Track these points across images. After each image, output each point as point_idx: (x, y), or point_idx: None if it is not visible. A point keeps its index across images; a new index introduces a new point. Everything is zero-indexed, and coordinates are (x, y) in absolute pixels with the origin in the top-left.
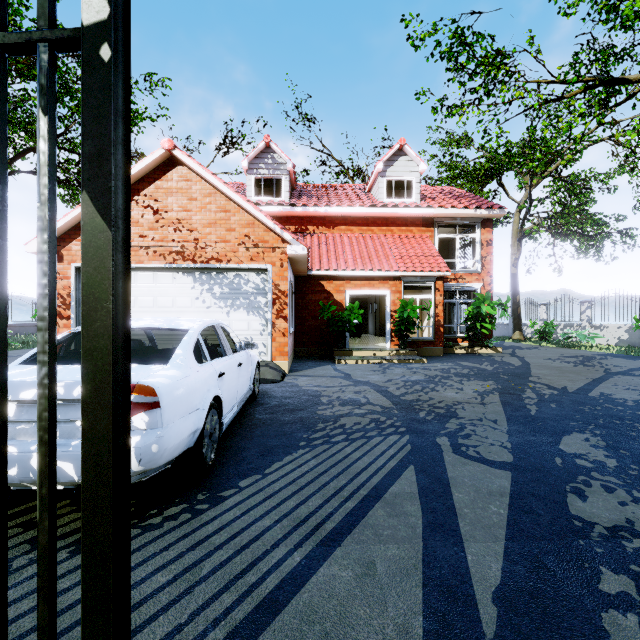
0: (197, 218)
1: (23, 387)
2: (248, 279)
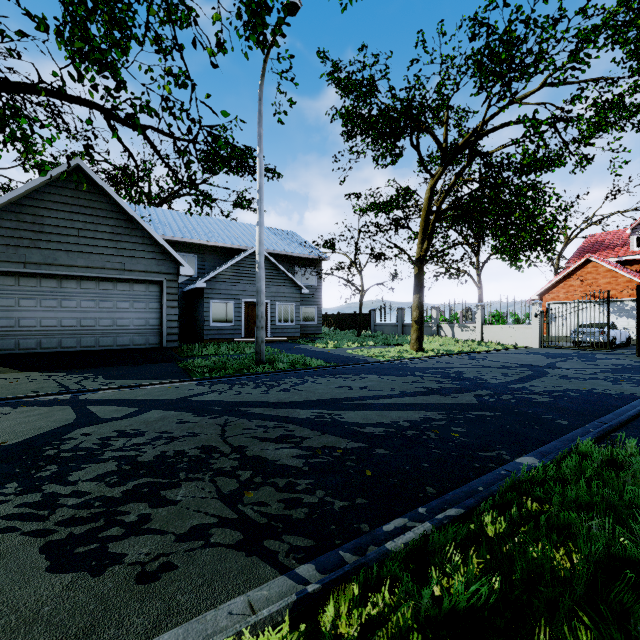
0: (600, 281)
1: (584, 330)
2: (627, 304)
